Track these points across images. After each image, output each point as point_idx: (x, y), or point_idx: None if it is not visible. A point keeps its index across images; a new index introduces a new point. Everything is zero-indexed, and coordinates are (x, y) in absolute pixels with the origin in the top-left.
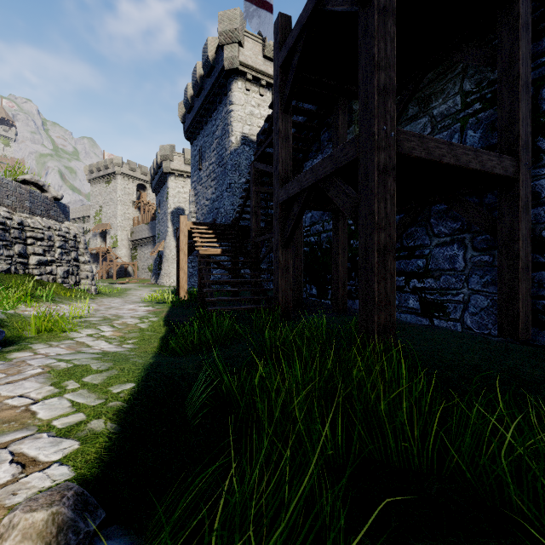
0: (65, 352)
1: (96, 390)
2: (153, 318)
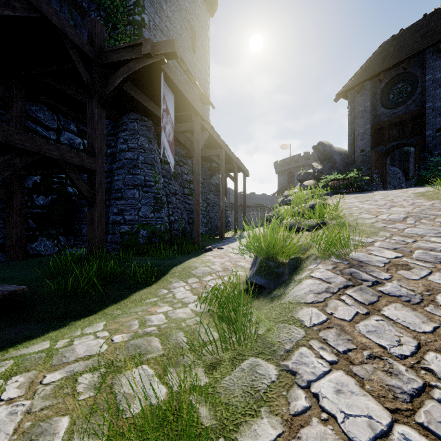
0: (207, 278)
1: (200, 259)
2: (35, 348)
